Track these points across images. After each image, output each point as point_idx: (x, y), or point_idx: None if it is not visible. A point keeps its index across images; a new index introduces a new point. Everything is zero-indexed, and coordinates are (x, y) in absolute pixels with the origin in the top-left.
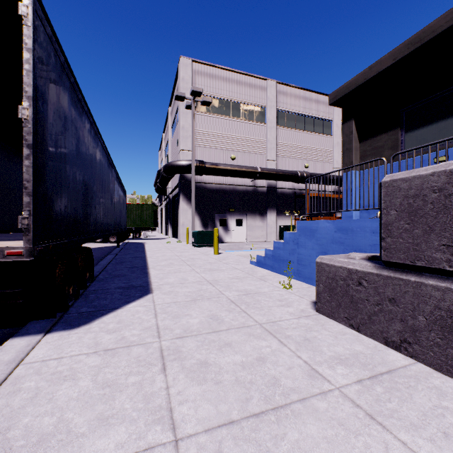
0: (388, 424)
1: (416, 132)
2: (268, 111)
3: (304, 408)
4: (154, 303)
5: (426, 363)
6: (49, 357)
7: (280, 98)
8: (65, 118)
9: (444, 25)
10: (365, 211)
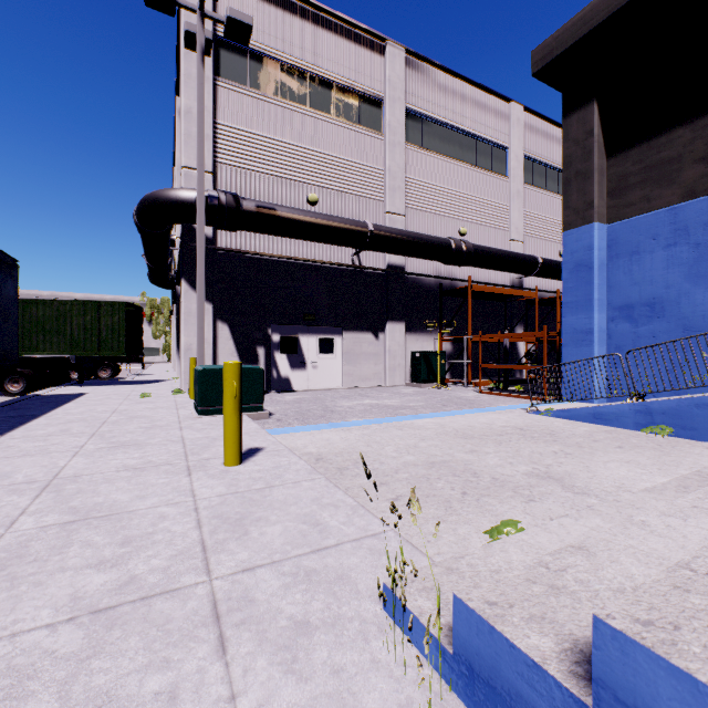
0: None
1: None
2: (389, 108)
3: None
4: None
5: None
6: None
7: (412, 86)
8: None
9: None
10: (624, 318)
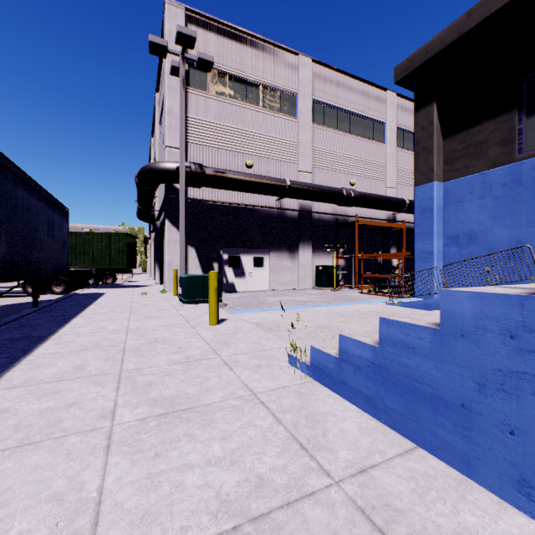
0: None
1: None
2: (300, 100)
3: None
4: None
5: None
6: None
7: (317, 84)
8: None
9: None
10: (453, 244)
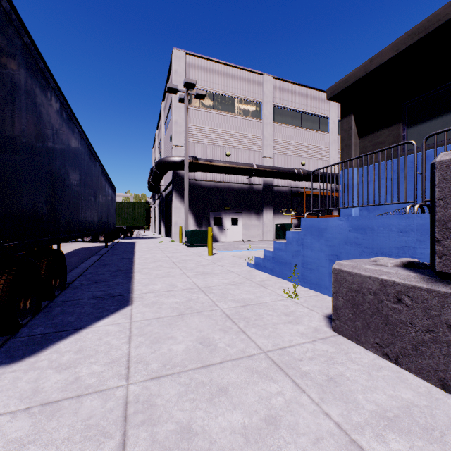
0: None
1: (419, 127)
2: (264, 107)
3: None
4: (131, 319)
5: None
6: None
7: (276, 94)
8: (13, 85)
9: None
10: (365, 209)
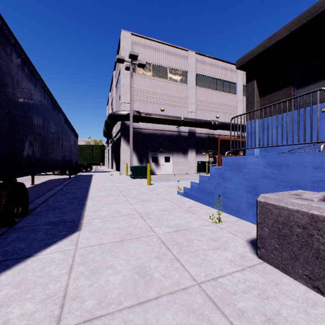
0: None
1: (306, 88)
2: (189, 74)
3: None
4: (76, 246)
5: None
6: None
7: (198, 65)
8: None
9: None
10: (264, 150)
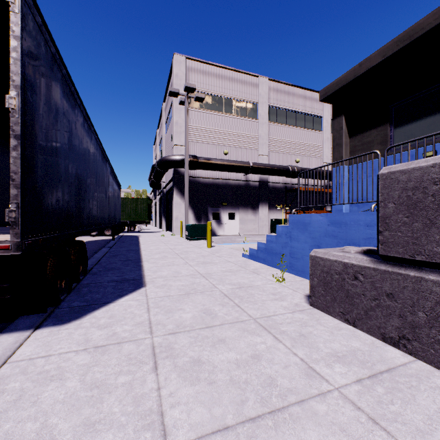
0: (393, 429)
1: (405, 128)
2: (260, 107)
3: (303, 411)
4: (147, 297)
5: (426, 361)
6: (36, 354)
7: (272, 95)
8: (56, 110)
9: (433, 23)
10: (355, 205)
